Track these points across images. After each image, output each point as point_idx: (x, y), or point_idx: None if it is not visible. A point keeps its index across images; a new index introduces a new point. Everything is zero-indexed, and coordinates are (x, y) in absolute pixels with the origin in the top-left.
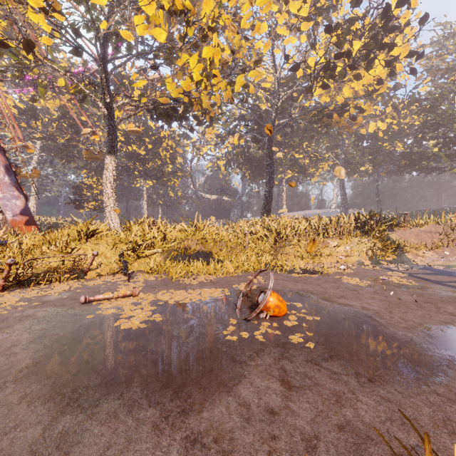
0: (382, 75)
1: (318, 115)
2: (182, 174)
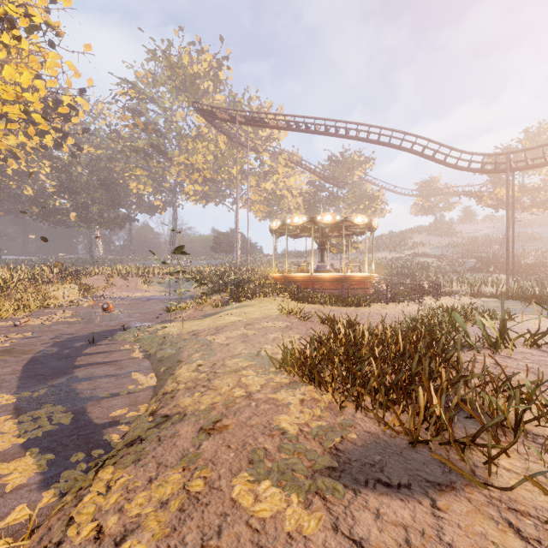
0: (49, 143)
1: None
2: None
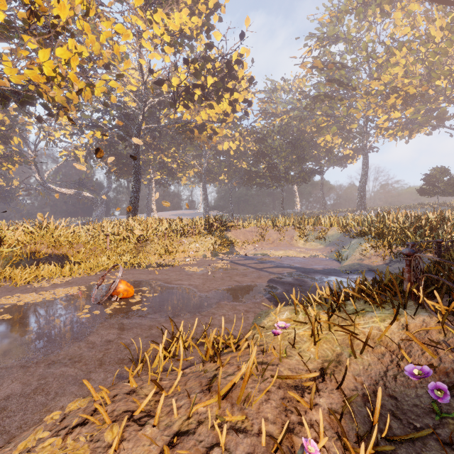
0: (228, 109)
1: (182, 128)
2: (20, 160)
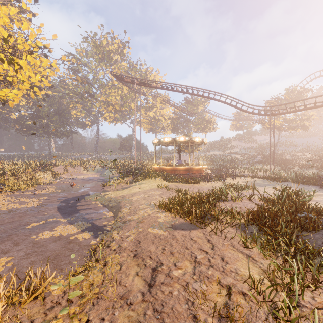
0: (30, 93)
1: None
2: None
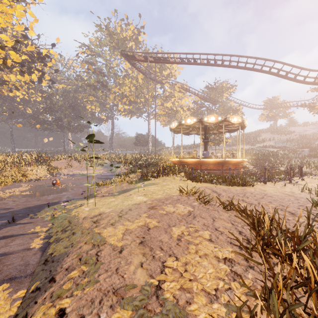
0: (35, 80)
1: None
2: None
